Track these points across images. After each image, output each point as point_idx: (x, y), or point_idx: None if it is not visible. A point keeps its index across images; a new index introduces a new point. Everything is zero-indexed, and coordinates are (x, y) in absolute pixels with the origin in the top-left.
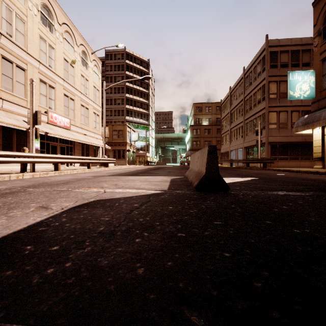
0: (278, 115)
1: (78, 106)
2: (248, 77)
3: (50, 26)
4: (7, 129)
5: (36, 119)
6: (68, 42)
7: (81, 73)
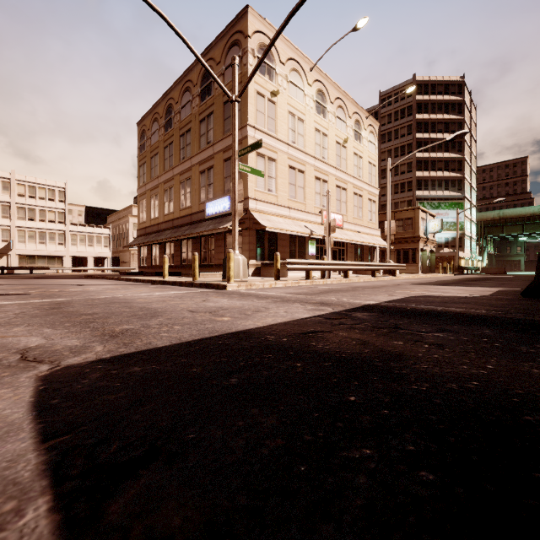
0: None
1: (350, 195)
2: None
3: (323, 112)
4: (292, 237)
5: (331, 228)
6: (339, 119)
7: (354, 151)
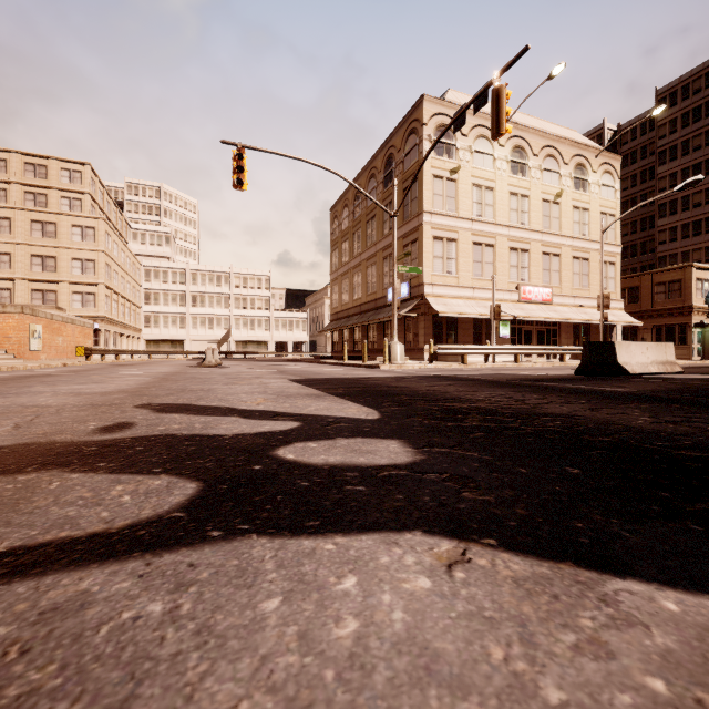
0: None
1: (567, 261)
2: None
3: (522, 170)
4: (477, 318)
5: (496, 313)
6: (548, 171)
7: (573, 204)
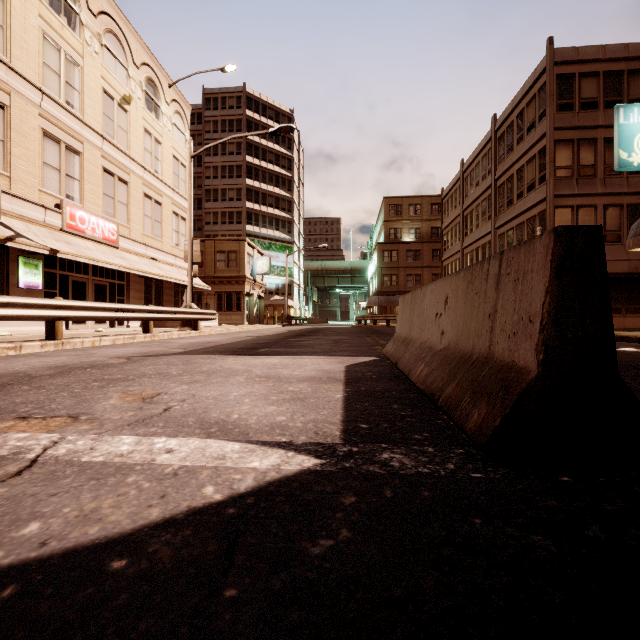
0: (576, 215)
1: (138, 196)
2: (505, 136)
3: (69, 15)
4: None
5: None
6: (112, 55)
7: (145, 126)
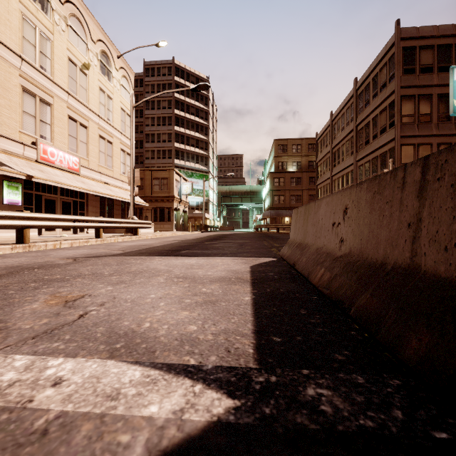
0: (417, 151)
1: (95, 137)
2: (364, 93)
3: (42, 2)
4: None
5: None
6: (75, 33)
7: (100, 86)
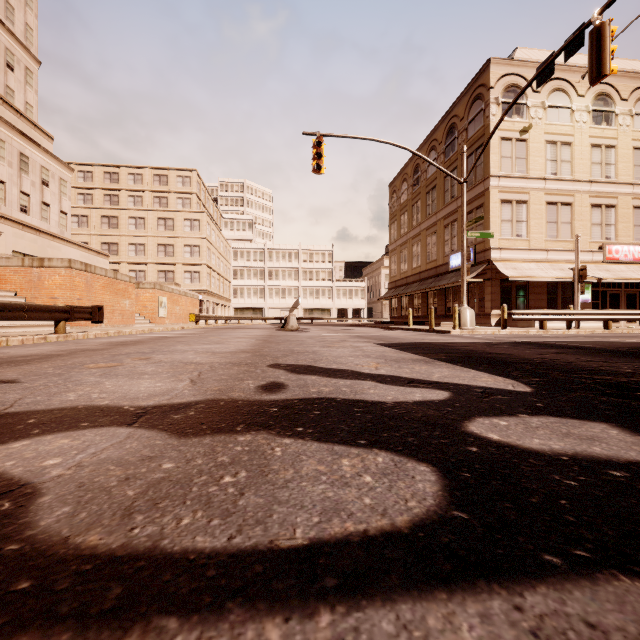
0: None
1: None
2: None
3: (606, 119)
4: (551, 282)
5: (581, 275)
6: None
7: None
